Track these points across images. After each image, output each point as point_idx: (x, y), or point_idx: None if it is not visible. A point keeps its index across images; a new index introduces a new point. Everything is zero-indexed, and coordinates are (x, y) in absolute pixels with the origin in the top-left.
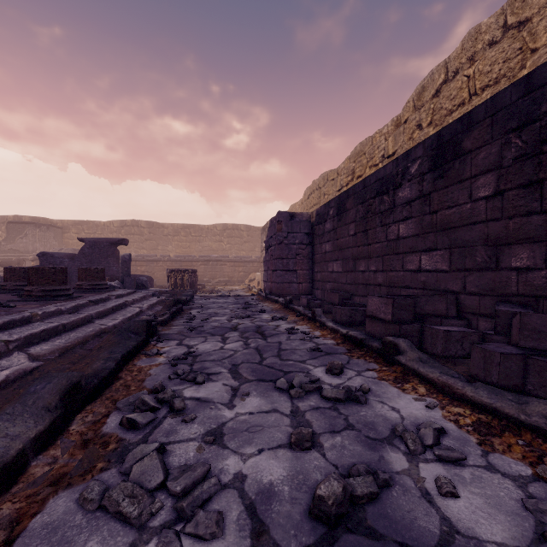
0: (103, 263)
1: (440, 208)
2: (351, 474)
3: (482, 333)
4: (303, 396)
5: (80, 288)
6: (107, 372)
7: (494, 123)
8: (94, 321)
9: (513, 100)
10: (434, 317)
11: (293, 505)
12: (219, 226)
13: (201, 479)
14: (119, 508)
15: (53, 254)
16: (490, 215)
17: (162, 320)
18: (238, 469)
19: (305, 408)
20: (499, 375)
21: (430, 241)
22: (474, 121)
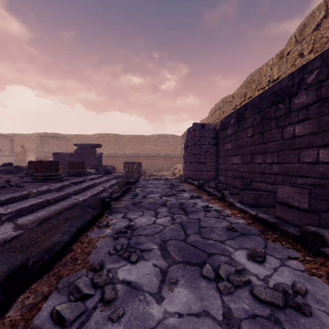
0: (87, 158)
1: None
2: None
3: None
4: (233, 292)
5: (70, 174)
6: (60, 246)
7: None
8: (71, 197)
9: None
10: None
11: None
12: (155, 135)
13: None
14: None
15: (60, 153)
16: None
17: (115, 197)
18: None
19: (239, 313)
20: None
21: None
22: None
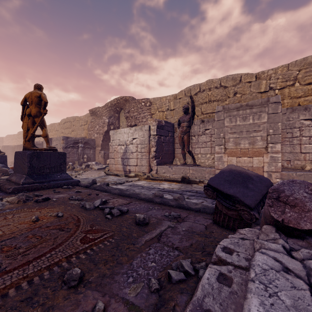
0: None
1: None
2: None
3: None
4: None
5: None
6: None
7: None
8: None
9: None
10: None
11: None
12: None
13: None
14: None
15: None
16: None
17: None
18: None
19: None
20: None
21: None
22: None
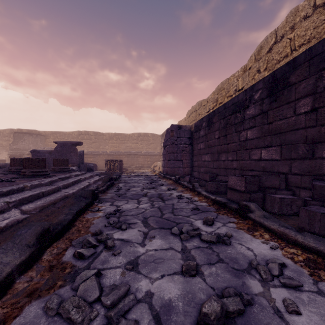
0: (68, 156)
1: (274, 120)
2: (224, 295)
3: (304, 199)
4: (189, 239)
5: (54, 170)
6: (67, 221)
7: (311, 65)
8: (61, 190)
9: (324, 49)
10: (271, 189)
11: (185, 316)
12: (135, 134)
13: (123, 295)
14: (69, 315)
15: (39, 150)
16: (308, 124)
17: (102, 190)
18: (148, 289)
19: (190, 247)
20: (320, 228)
21: (267, 141)
22: (297, 64)
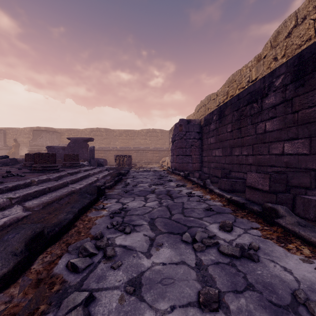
0: (80, 152)
1: (301, 108)
2: None
3: None
4: (204, 249)
5: (65, 165)
6: (66, 222)
7: None
8: (68, 185)
9: None
10: (299, 188)
11: None
12: (144, 130)
13: None
14: None
15: (54, 146)
16: None
17: (109, 186)
18: None
19: (207, 262)
20: None
21: (292, 133)
22: None
